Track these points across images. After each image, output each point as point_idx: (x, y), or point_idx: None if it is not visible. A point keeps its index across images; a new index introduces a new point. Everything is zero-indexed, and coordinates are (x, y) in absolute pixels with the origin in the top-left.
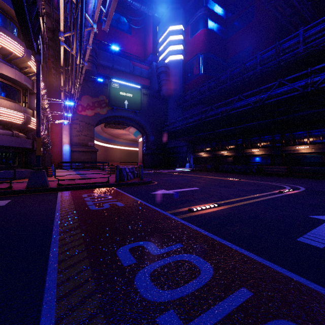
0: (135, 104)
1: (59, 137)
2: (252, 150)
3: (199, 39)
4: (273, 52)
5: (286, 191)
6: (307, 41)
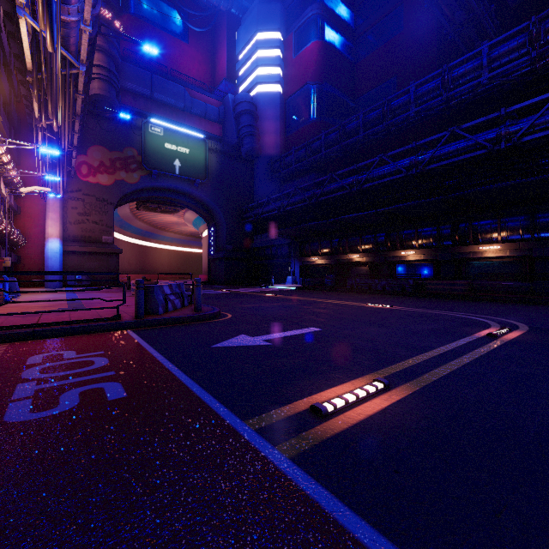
0: (195, 168)
1: (41, 225)
2: (403, 252)
3: (310, 58)
4: (438, 82)
5: (500, 333)
6: (495, 65)
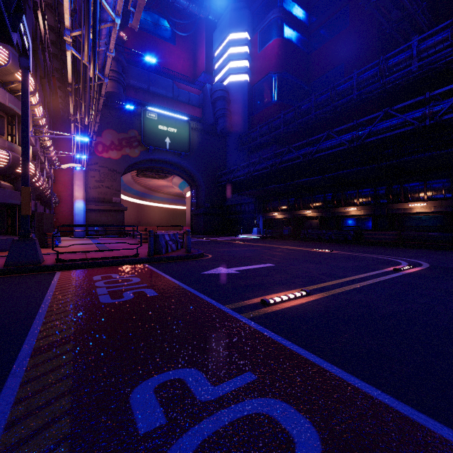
0: (181, 144)
1: (70, 190)
2: (347, 208)
3: (272, 53)
4: (376, 70)
5: (403, 268)
6: (424, 55)
